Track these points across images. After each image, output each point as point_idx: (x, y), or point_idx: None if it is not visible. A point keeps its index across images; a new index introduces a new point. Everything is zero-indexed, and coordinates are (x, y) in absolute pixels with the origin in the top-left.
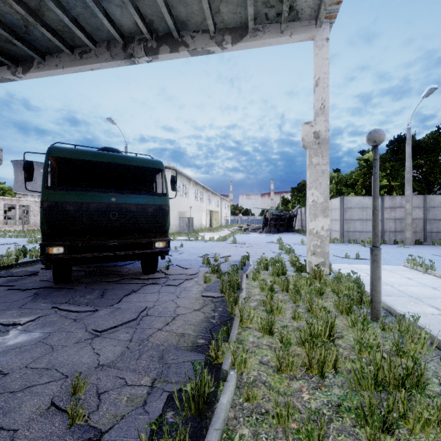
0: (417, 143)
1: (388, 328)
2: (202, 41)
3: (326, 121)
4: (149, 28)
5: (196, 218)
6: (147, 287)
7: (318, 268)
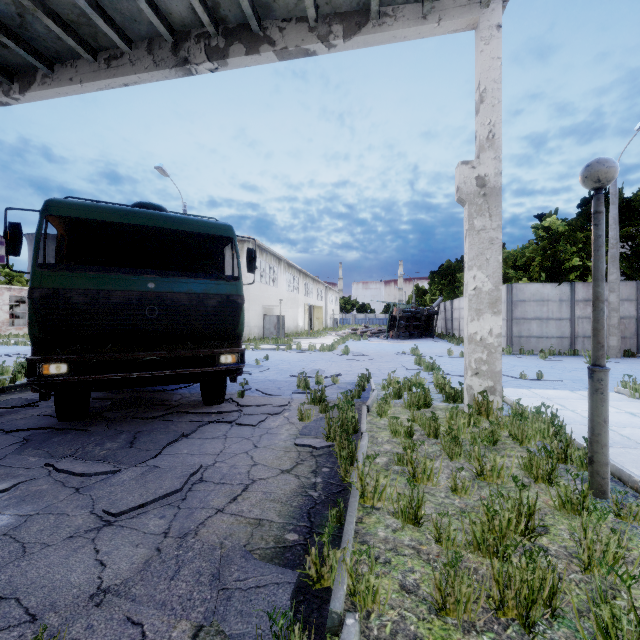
0: (627, 202)
1: (628, 513)
2: (296, 35)
3: (497, 159)
4: (213, 16)
5: (289, 317)
6: (207, 428)
7: (484, 397)
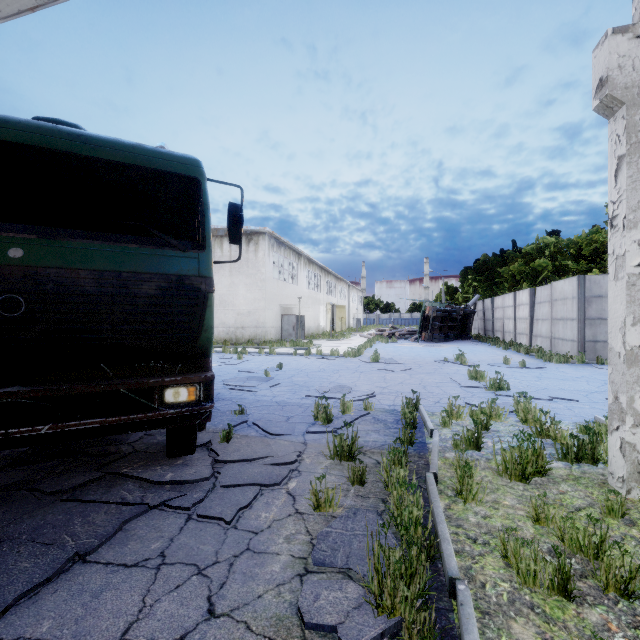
0: None
1: None
2: None
3: None
4: None
5: (310, 317)
6: (140, 526)
7: None
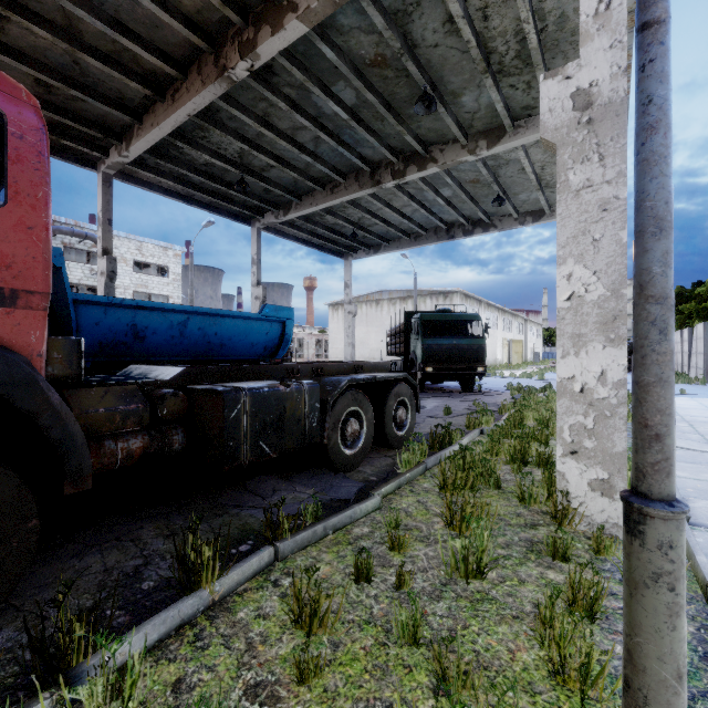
0: None
1: None
2: (508, 223)
3: None
4: (467, 219)
5: (489, 351)
6: (473, 395)
7: None
